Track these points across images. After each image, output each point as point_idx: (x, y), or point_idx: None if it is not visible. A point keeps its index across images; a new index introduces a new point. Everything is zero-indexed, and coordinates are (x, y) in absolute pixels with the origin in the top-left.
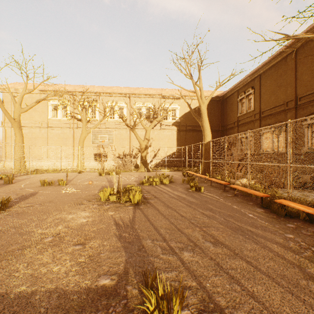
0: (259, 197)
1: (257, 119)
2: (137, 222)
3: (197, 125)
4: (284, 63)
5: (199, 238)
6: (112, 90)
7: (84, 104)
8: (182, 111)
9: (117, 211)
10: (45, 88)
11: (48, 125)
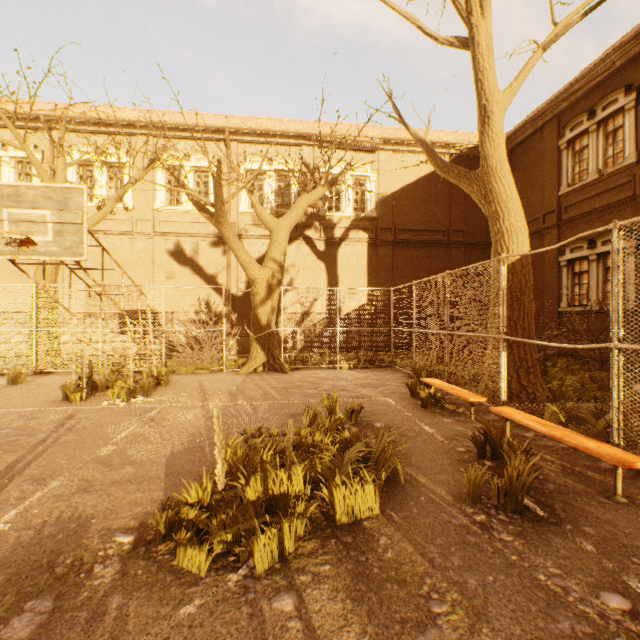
0: None
1: None
2: None
3: (428, 228)
4: None
5: None
6: (173, 117)
7: (62, 142)
8: (384, 187)
9: None
10: None
11: None
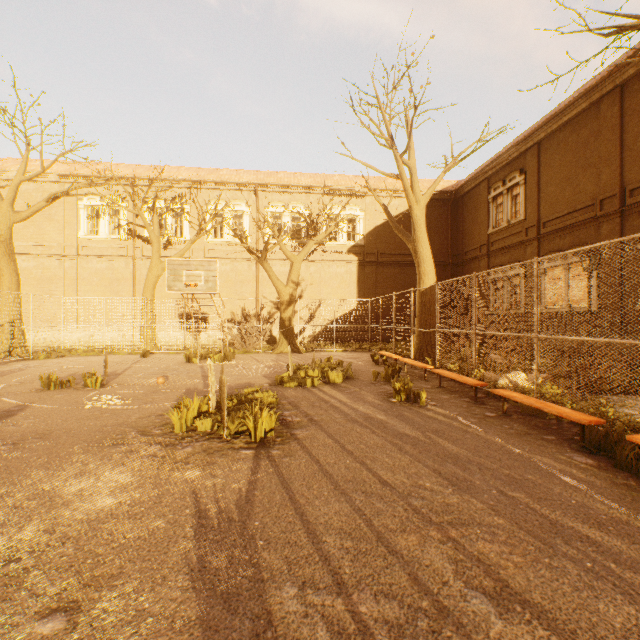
0: (564, 420)
1: (532, 239)
2: (259, 507)
3: (402, 252)
4: (595, 115)
5: (445, 574)
6: (218, 175)
7: (155, 204)
8: (370, 223)
9: (210, 467)
10: (73, 170)
11: (79, 252)
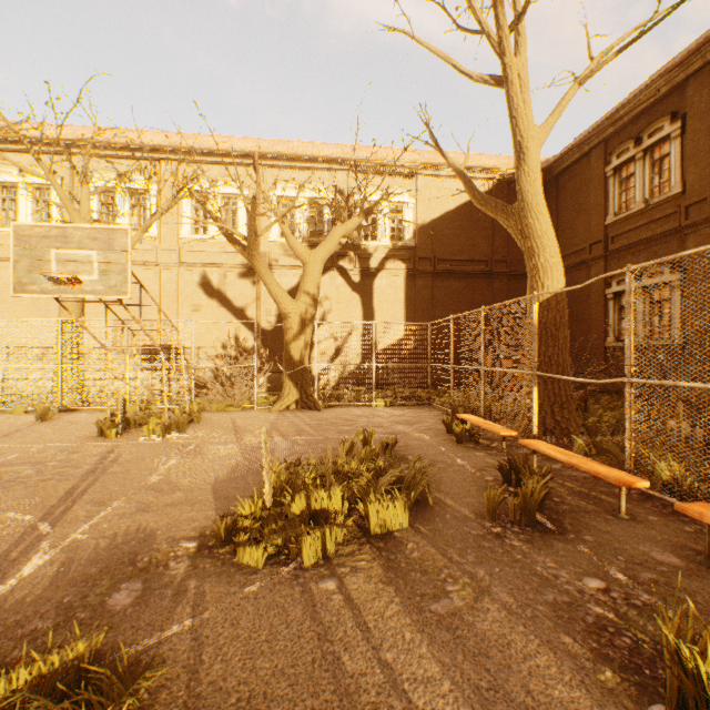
0: None
1: (701, 221)
2: None
3: (469, 258)
4: None
5: None
6: (199, 141)
7: (86, 171)
8: (423, 214)
9: None
10: None
11: None
